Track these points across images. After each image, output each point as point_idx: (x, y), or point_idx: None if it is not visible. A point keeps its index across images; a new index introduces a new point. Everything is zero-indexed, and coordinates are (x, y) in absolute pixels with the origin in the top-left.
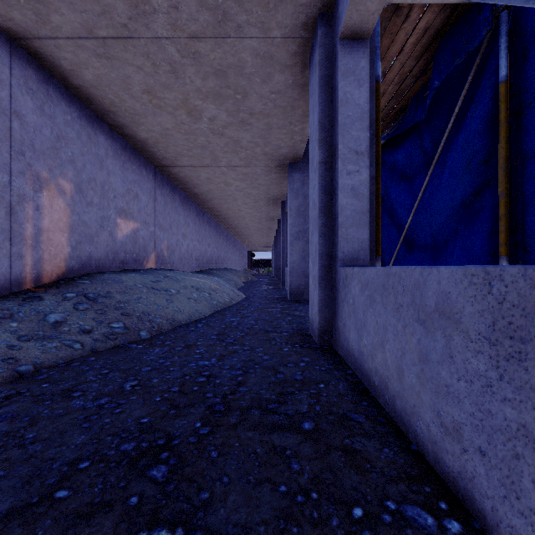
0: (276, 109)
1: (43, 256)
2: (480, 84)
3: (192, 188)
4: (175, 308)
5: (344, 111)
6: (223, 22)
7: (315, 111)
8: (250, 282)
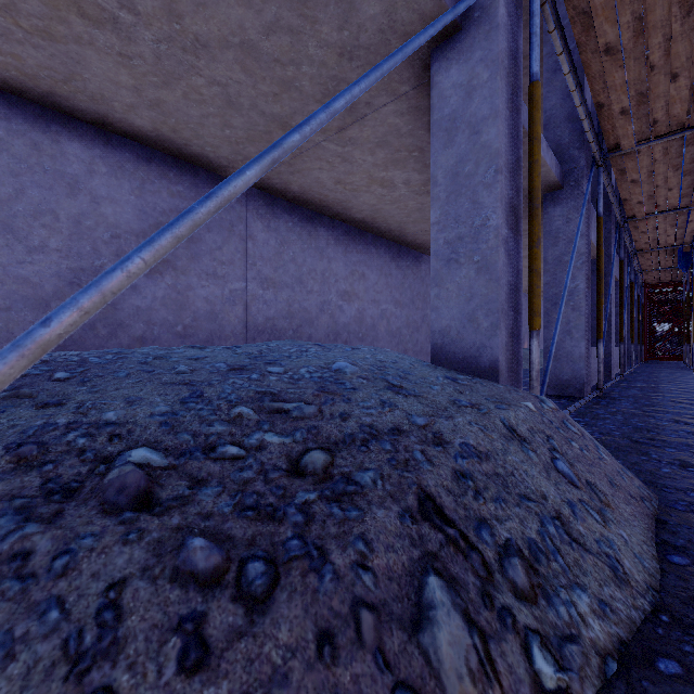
0: None
1: None
2: None
3: None
4: None
5: None
6: None
7: None
8: None
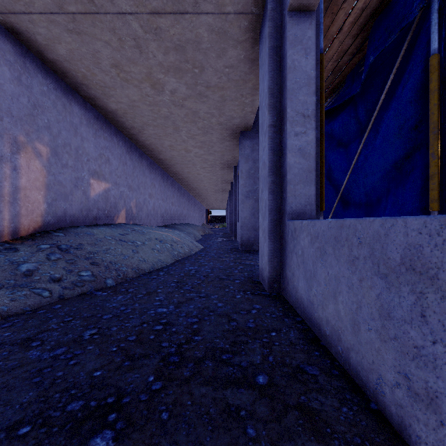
0: (229, 82)
1: (21, 211)
2: (410, 59)
3: (157, 154)
4: (139, 257)
5: (292, 77)
6: None
7: (265, 79)
8: (207, 235)
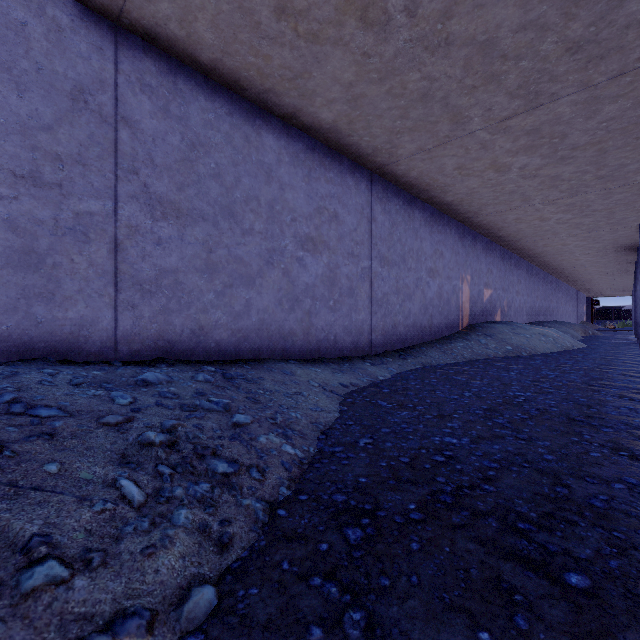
0: (617, 205)
1: (463, 315)
2: None
3: (526, 252)
4: (533, 344)
5: None
6: (575, 193)
7: None
8: (591, 337)
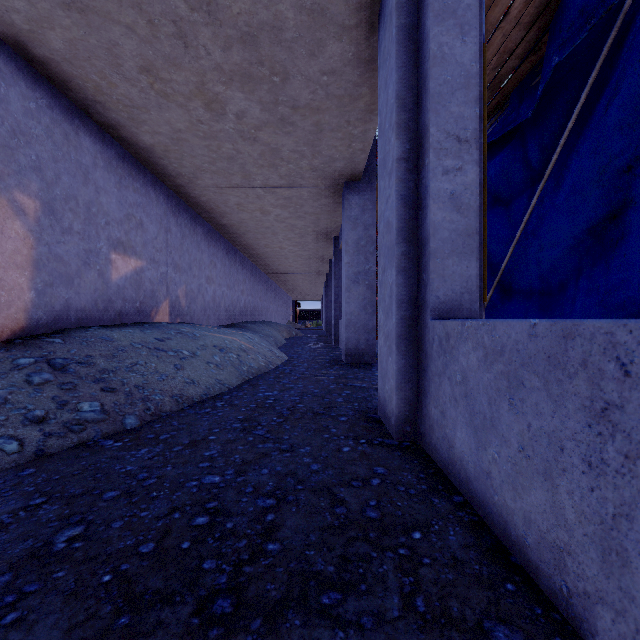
0: (328, 100)
1: None
2: (619, 60)
3: (219, 218)
4: (185, 377)
5: (439, 74)
6: None
7: (390, 84)
8: (294, 339)
